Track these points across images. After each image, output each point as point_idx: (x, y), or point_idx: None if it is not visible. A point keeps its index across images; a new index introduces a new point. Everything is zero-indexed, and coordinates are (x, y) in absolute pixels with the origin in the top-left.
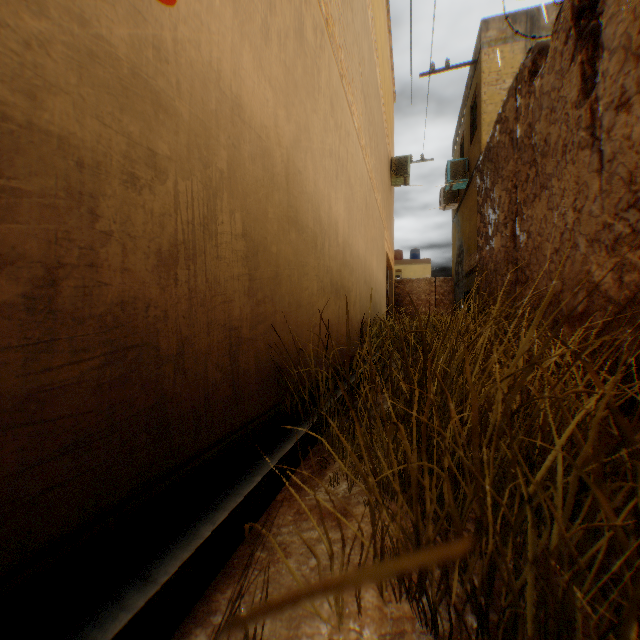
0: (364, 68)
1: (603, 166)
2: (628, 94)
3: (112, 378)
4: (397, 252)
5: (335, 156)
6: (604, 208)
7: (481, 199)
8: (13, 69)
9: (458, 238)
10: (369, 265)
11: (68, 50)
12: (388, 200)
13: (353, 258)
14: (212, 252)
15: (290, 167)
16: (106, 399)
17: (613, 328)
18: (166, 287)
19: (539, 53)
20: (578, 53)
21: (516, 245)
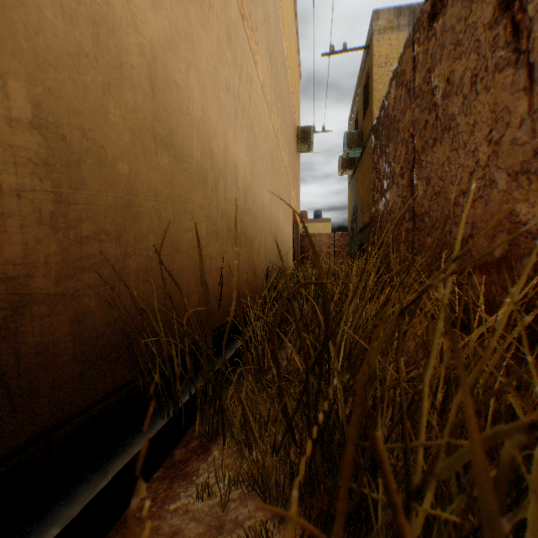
0: (270, 28)
1: (536, 80)
2: None
3: None
4: (303, 212)
5: (234, 94)
6: (537, 130)
7: (376, 156)
8: None
9: (353, 199)
10: (275, 217)
11: None
12: (294, 163)
13: (257, 207)
14: None
15: (158, 71)
16: None
17: None
18: None
19: None
20: None
21: (414, 193)
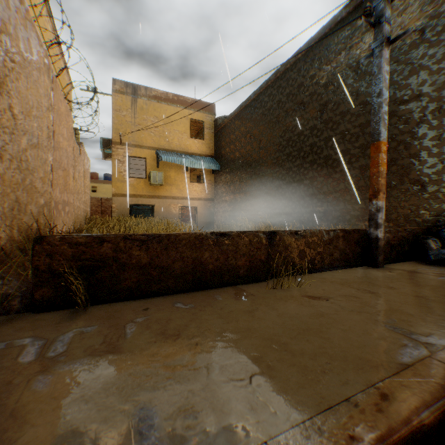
0: None
1: None
2: None
3: None
4: (94, 174)
5: None
6: None
7: None
8: None
9: None
10: None
11: None
12: None
13: None
14: None
15: None
16: None
17: None
18: None
19: None
20: None
21: None
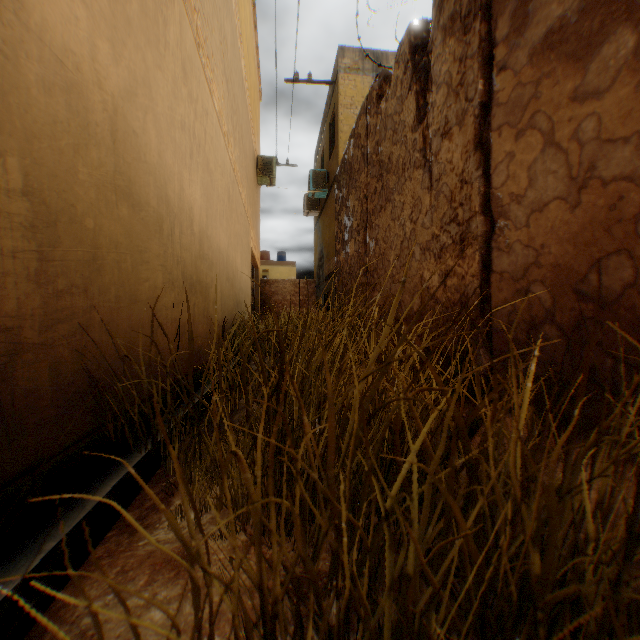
0: (226, 50)
1: (433, 184)
2: (451, 124)
3: None
4: (264, 253)
5: (189, 131)
6: (434, 221)
7: (339, 207)
8: None
9: (319, 243)
10: (232, 261)
11: None
12: (254, 198)
13: (213, 251)
14: None
15: (120, 122)
16: None
17: (441, 325)
18: None
19: (385, 79)
20: (415, 83)
21: (367, 251)
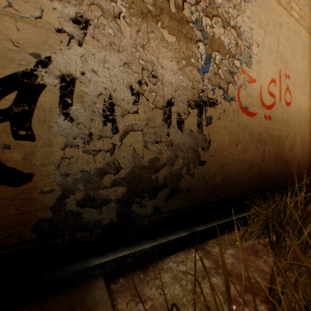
0: None
1: None
2: None
3: (284, 167)
4: None
5: None
6: None
7: None
8: (278, 130)
9: None
10: None
11: (281, 124)
12: None
13: None
14: (294, 145)
15: (310, 113)
16: (283, 170)
17: None
18: (289, 153)
19: None
20: None
21: None
